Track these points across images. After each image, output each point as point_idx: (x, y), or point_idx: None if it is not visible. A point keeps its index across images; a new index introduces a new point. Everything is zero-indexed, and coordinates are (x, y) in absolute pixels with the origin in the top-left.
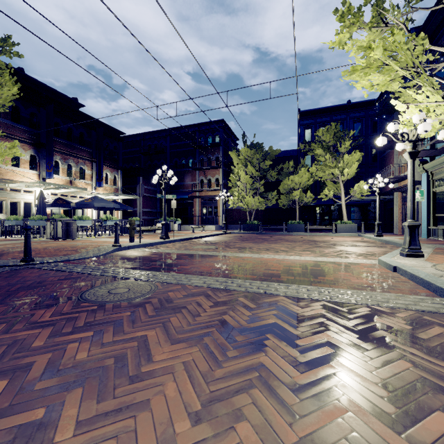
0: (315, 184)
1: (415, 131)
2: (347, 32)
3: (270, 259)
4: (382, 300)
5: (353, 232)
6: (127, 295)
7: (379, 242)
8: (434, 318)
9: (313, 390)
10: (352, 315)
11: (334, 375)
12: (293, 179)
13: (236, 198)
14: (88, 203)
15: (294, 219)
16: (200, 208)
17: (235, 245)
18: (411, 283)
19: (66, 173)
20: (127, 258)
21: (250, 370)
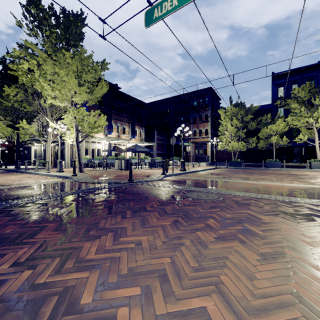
0: (287, 130)
1: None
2: None
3: (272, 184)
4: None
5: None
6: (210, 197)
7: None
8: None
9: None
10: None
11: None
12: (271, 127)
13: (224, 143)
14: (133, 149)
15: (268, 158)
16: (193, 150)
17: (235, 176)
18: None
19: (116, 130)
20: (177, 181)
21: (316, 226)
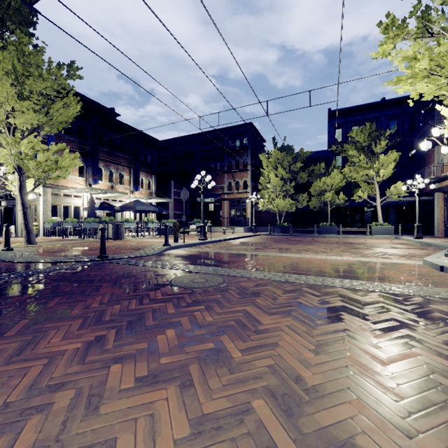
0: (346, 185)
1: None
2: (391, 43)
3: (314, 258)
4: (433, 293)
5: (389, 234)
6: (207, 283)
7: (420, 244)
8: None
9: (391, 344)
10: (407, 302)
11: (404, 337)
12: (325, 181)
13: (267, 200)
14: (131, 207)
15: (324, 221)
16: (228, 210)
17: (272, 246)
18: None
19: (108, 178)
20: (182, 256)
21: (338, 331)
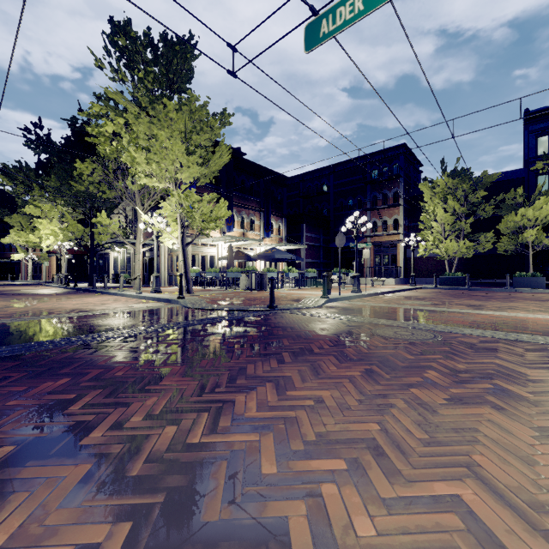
0: None
1: None
2: None
3: (533, 318)
4: None
5: None
6: (418, 336)
7: None
8: None
9: None
10: None
11: None
12: (525, 213)
13: (431, 243)
14: (269, 255)
15: (518, 270)
16: (372, 257)
17: (455, 302)
18: None
19: (240, 225)
20: (351, 309)
21: None
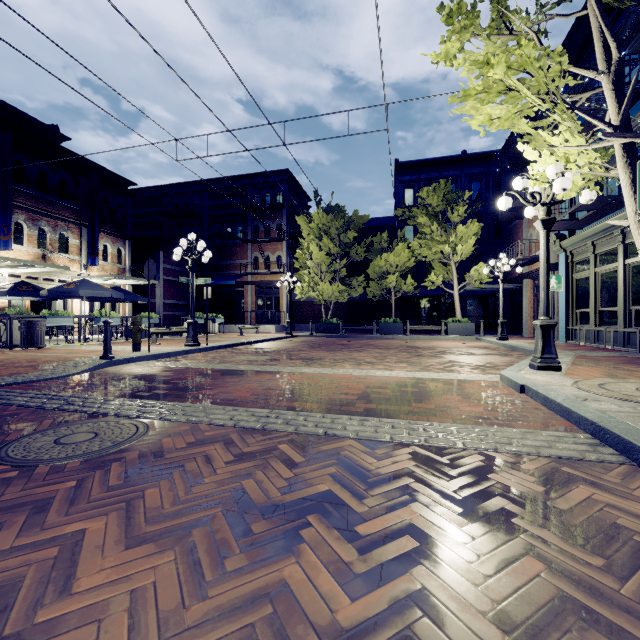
0: (418, 267)
1: (550, 190)
2: (456, 41)
3: (347, 375)
4: (502, 441)
5: (469, 334)
6: (86, 446)
7: (503, 348)
8: (578, 469)
9: None
10: (455, 469)
11: (412, 600)
12: (388, 258)
13: (306, 284)
14: (69, 290)
15: (390, 316)
16: (253, 299)
17: (299, 355)
18: (544, 410)
19: (37, 242)
20: (120, 378)
21: (258, 599)
